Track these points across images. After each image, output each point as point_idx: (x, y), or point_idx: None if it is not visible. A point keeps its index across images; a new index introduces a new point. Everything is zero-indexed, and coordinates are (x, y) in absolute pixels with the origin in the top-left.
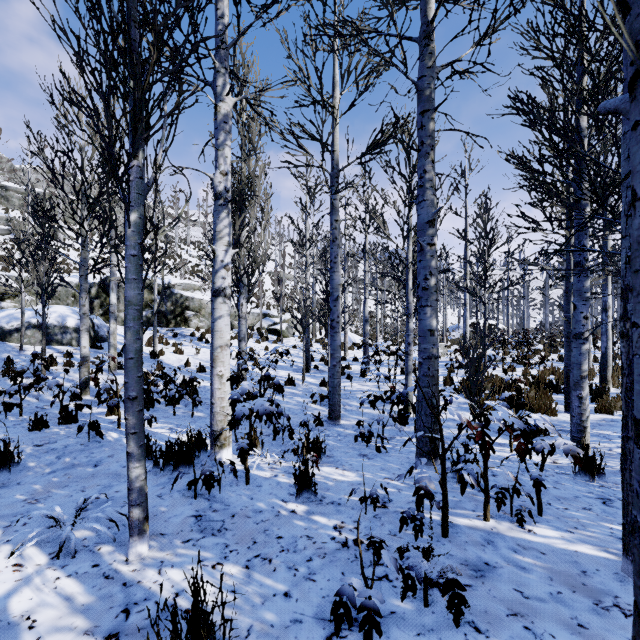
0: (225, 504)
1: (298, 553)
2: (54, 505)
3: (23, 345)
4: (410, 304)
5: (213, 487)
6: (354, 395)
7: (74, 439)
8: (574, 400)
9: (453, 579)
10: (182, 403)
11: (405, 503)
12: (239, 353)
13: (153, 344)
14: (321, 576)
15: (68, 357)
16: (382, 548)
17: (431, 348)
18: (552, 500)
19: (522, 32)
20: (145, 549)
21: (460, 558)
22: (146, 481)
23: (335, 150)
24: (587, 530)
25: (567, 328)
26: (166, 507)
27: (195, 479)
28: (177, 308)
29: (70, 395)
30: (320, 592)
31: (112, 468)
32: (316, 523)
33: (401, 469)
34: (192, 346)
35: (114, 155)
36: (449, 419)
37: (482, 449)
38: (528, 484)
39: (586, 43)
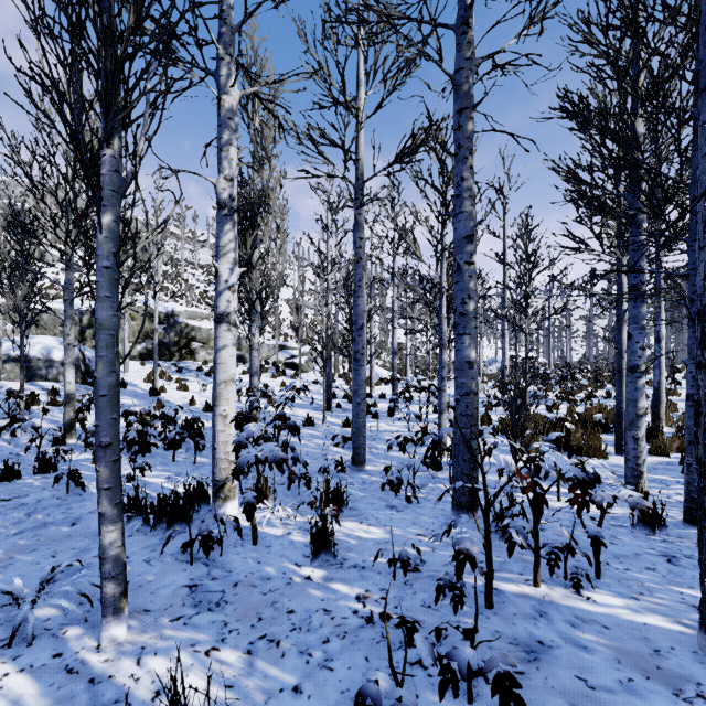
0: (227, 570)
1: (312, 632)
2: (14, 576)
3: (1, 381)
4: (444, 334)
5: (212, 550)
6: (381, 436)
7: (50, 492)
8: (629, 441)
9: (505, 673)
10: (184, 447)
11: (441, 565)
12: (250, 389)
13: (153, 380)
14: (340, 663)
15: (53, 395)
16: (415, 629)
17: (470, 383)
18: (610, 559)
19: (571, 24)
20: (122, 632)
21: (508, 636)
22: (124, 547)
23: (359, 158)
24: (654, 596)
25: (618, 360)
26: (154, 575)
27: (190, 540)
28: (182, 339)
29: (52, 439)
30: (338, 685)
31: (93, 527)
32: (335, 592)
33: (435, 523)
34: (198, 382)
35: (84, 144)
36: (488, 463)
37: (534, 503)
38: (581, 539)
39: (644, 35)
